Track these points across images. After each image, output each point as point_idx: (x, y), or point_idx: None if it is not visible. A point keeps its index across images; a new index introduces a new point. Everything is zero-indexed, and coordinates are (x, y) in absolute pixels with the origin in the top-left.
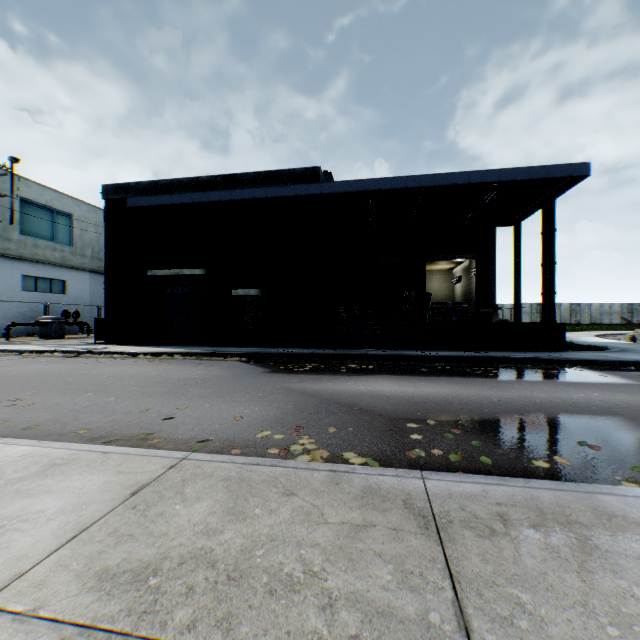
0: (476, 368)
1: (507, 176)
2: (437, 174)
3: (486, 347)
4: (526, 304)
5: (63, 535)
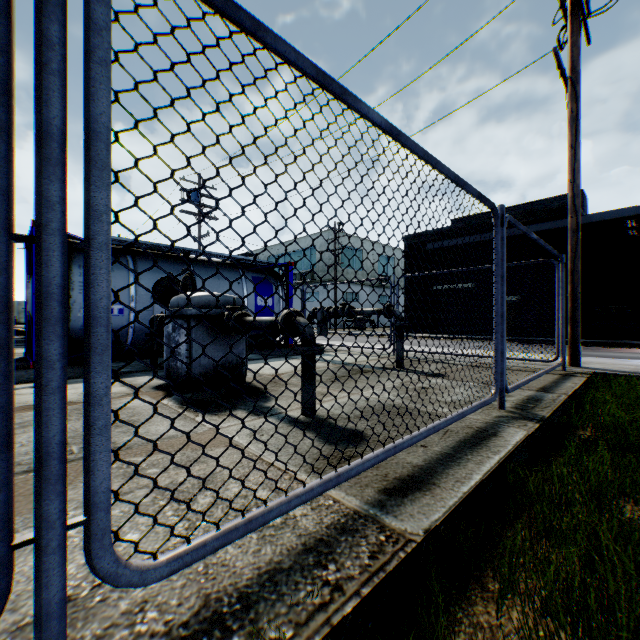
0: None
1: None
2: None
3: None
4: None
5: (538, 357)
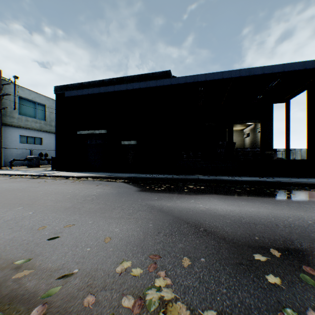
0: (272, 189)
1: (288, 68)
2: (242, 69)
3: (271, 174)
4: (281, 149)
5: None
